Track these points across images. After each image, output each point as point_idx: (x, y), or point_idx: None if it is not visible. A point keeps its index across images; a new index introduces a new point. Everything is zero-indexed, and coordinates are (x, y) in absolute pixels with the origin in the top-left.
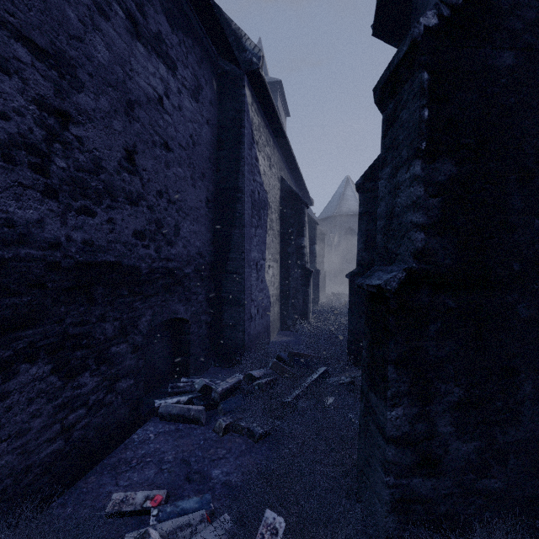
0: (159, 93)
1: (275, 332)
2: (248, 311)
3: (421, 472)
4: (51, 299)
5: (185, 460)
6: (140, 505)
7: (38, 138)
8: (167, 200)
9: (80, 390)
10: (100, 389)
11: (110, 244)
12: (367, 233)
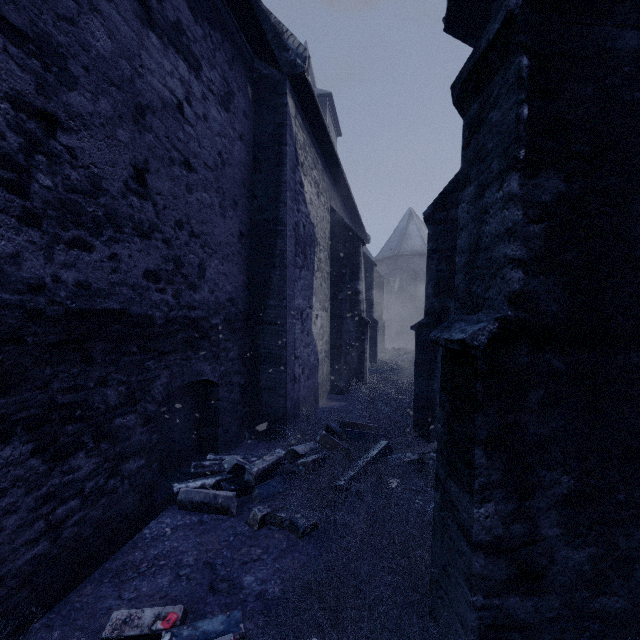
0: (178, 98)
1: (324, 396)
2: (291, 371)
3: (519, 589)
4: (32, 358)
5: (210, 563)
6: (148, 627)
7: (13, 147)
8: (188, 233)
9: (72, 475)
10: (100, 473)
11: (113, 287)
12: (438, 275)
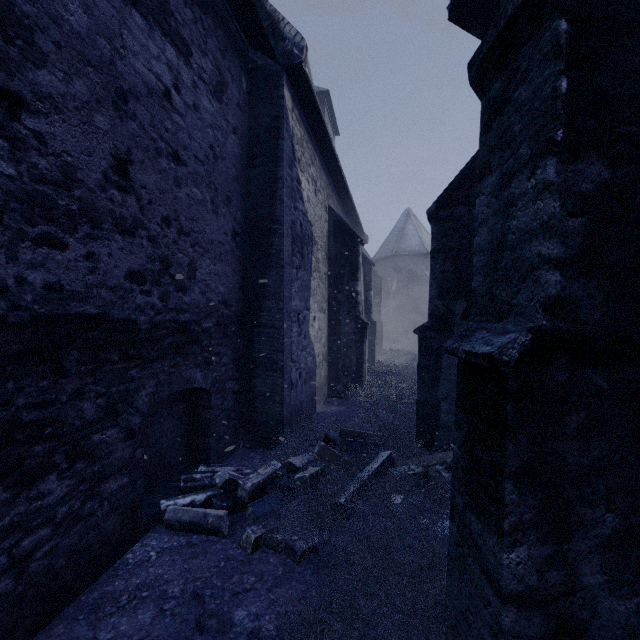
0: (166, 85)
1: (322, 400)
2: (288, 376)
3: None
4: None
5: (197, 594)
6: None
7: None
8: (177, 231)
9: (41, 501)
10: (75, 496)
11: (90, 289)
12: (442, 276)
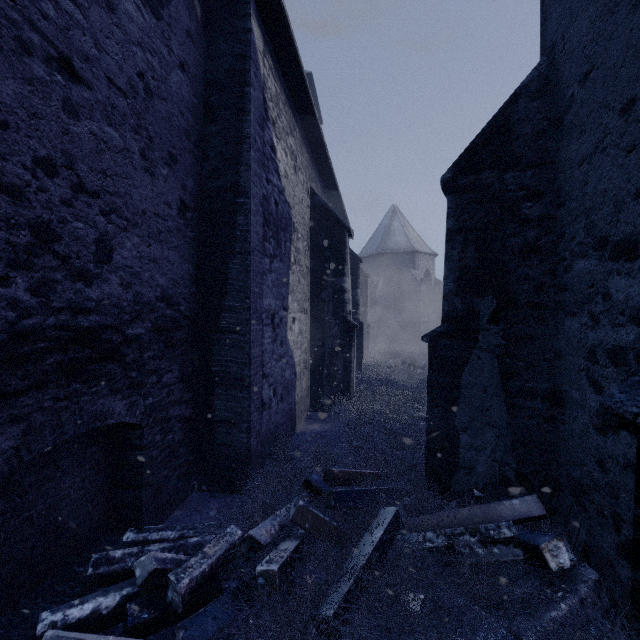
0: None
1: (303, 415)
2: (258, 395)
3: None
4: None
5: None
6: None
7: None
8: (71, 185)
9: None
10: None
11: None
12: (462, 265)
